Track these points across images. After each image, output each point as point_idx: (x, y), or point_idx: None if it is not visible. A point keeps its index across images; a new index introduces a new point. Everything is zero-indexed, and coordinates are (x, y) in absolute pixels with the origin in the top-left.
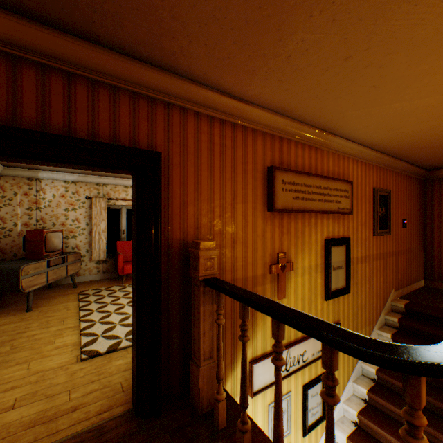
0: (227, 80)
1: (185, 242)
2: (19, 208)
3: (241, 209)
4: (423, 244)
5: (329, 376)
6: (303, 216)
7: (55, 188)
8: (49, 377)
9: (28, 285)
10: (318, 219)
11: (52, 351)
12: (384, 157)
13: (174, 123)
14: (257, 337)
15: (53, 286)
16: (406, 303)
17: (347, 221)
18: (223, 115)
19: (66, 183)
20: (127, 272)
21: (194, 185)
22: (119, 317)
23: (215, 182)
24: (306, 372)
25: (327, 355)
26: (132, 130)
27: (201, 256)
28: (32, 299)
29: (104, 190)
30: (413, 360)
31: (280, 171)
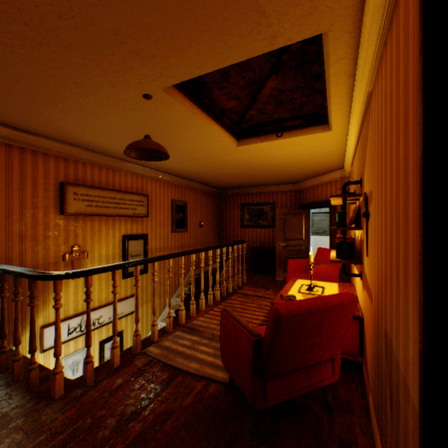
0: (6, 120)
1: None
2: None
3: (32, 213)
4: (219, 238)
5: (31, 294)
6: (101, 218)
7: None
8: None
9: None
10: (116, 221)
11: None
12: (180, 179)
13: None
14: (50, 309)
15: None
16: (197, 277)
17: (146, 223)
18: (9, 141)
19: None
20: None
21: None
22: None
23: (1, 192)
24: (104, 331)
25: (30, 284)
26: None
27: None
28: None
29: None
30: (53, 274)
31: (73, 186)
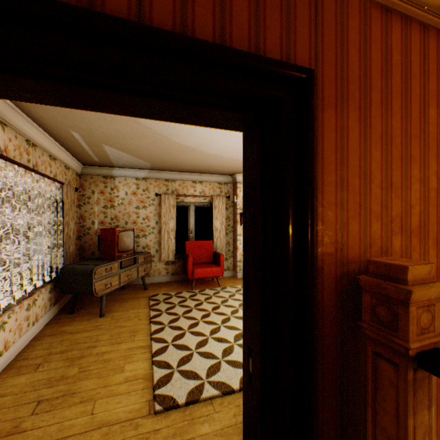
0: None
1: (342, 260)
2: (96, 206)
3: (435, 194)
4: None
5: None
6: None
7: (127, 186)
8: (114, 439)
9: (101, 288)
10: None
11: (120, 385)
12: None
13: (324, 20)
14: None
15: (125, 287)
16: None
17: None
18: (410, 4)
19: (137, 180)
20: (197, 276)
21: (358, 146)
22: (194, 339)
23: (393, 140)
24: None
25: None
26: (252, 30)
27: (412, 300)
28: (105, 303)
29: (172, 186)
30: None
31: None
